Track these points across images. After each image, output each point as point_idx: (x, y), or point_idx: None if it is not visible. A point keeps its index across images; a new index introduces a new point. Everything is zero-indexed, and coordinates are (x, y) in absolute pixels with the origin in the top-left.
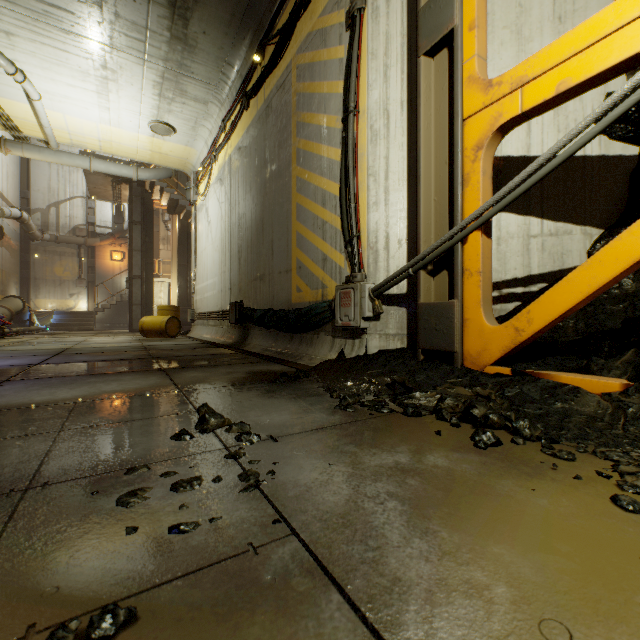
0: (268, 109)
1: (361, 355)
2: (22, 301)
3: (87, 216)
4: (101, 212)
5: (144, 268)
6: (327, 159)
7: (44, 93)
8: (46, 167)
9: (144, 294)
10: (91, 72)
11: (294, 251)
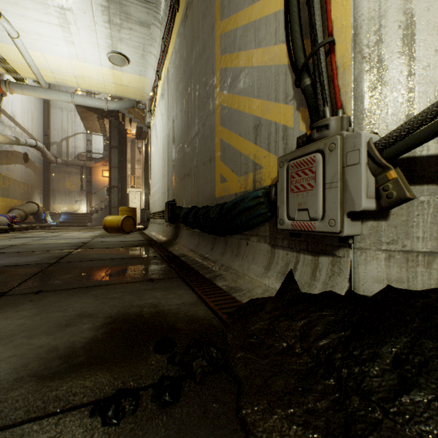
0: None
1: (340, 294)
2: (37, 205)
3: (86, 146)
4: (96, 143)
5: (120, 180)
6: None
7: (22, 32)
8: (60, 113)
9: (120, 200)
10: (49, 2)
11: (217, 132)
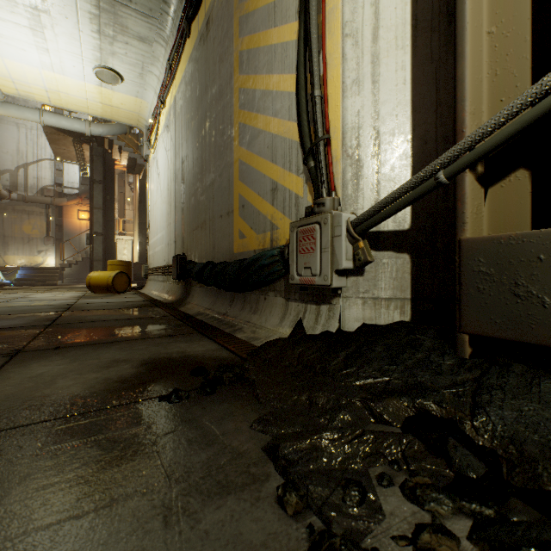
0: (209, 22)
1: (332, 332)
2: None
3: (55, 177)
4: (68, 174)
5: (105, 225)
6: (278, 45)
7: None
8: (15, 130)
9: (105, 250)
10: None
11: (236, 186)
